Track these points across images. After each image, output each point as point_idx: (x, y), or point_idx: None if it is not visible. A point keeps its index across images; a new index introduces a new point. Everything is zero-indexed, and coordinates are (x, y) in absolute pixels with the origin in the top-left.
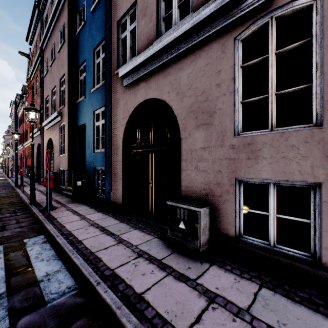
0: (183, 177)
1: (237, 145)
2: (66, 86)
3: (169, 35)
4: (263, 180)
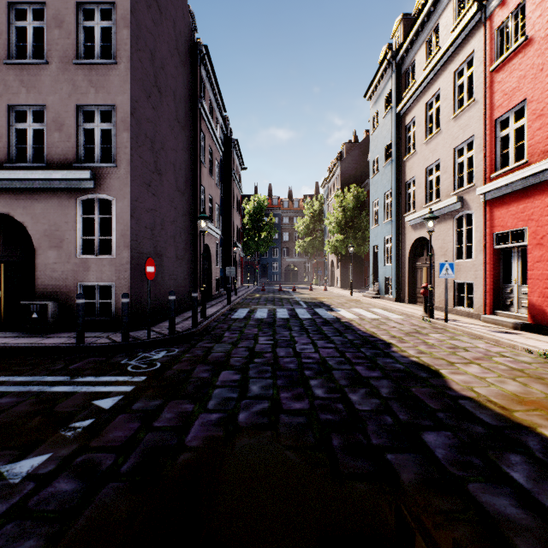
0: (38, 284)
1: (79, 263)
2: None
3: (24, 173)
4: (93, 283)
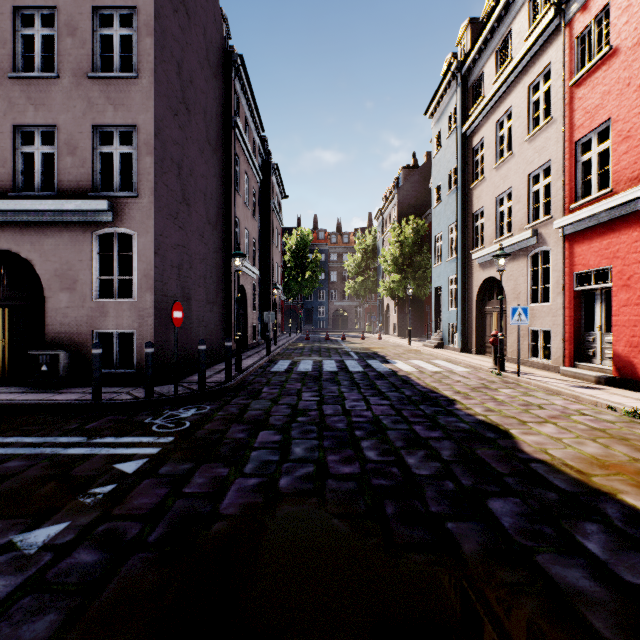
0: (48, 331)
1: (95, 307)
2: None
3: (32, 203)
4: (111, 330)
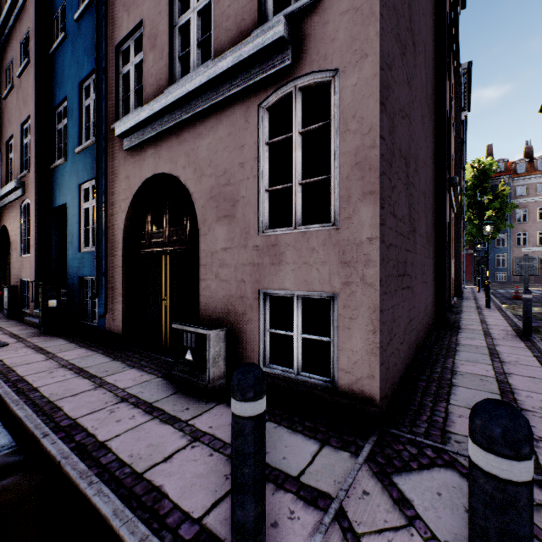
0: (202, 289)
1: (261, 247)
2: (33, 139)
3: (181, 86)
4: (288, 292)
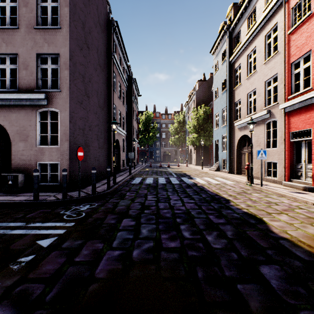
0: (13, 163)
1: (38, 150)
2: None
3: (4, 95)
4: (46, 162)
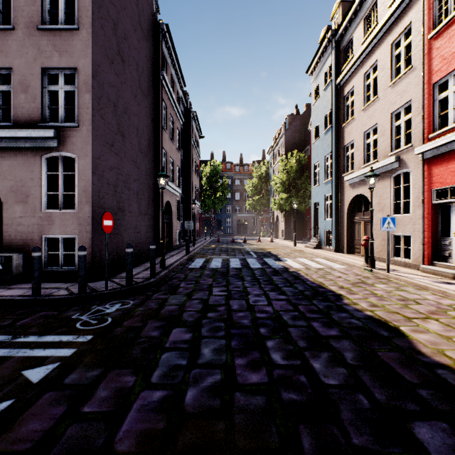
0: (5, 237)
1: (43, 217)
2: None
3: None
4: (57, 236)
